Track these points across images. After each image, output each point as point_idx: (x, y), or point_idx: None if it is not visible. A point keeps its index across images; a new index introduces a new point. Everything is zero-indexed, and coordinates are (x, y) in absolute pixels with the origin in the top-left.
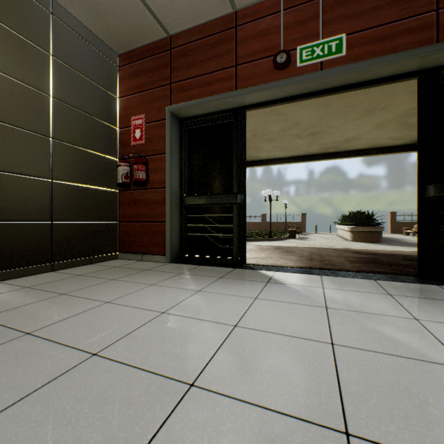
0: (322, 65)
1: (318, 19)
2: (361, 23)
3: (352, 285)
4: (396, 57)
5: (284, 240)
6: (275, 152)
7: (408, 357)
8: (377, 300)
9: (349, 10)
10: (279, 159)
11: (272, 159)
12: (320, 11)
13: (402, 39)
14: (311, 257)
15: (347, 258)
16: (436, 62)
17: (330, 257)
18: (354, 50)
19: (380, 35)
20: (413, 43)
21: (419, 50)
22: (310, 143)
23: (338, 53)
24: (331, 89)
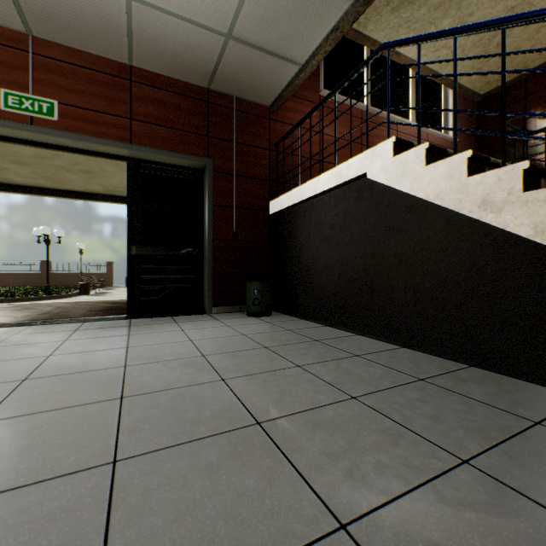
0: (33, 120)
1: (29, 72)
2: (74, 100)
3: (53, 329)
4: (102, 142)
5: (70, 297)
6: (38, 180)
7: (15, 359)
8: (57, 335)
9: (62, 82)
10: (49, 189)
11: (36, 188)
12: (31, 66)
13: (108, 129)
14: (51, 311)
15: (93, 308)
16: (136, 156)
17: (76, 309)
18: (67, 120)
19: (90, 118)
20: (116, 136)
21: (119, 144)
22: (87, 180)
23: (50, 115)
24: (51, 144)
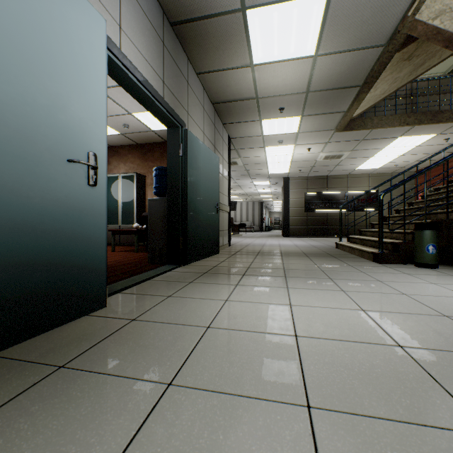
0: None
1: None
2: None
3: None
4: None
5: None
6: None
7: None
8: None
9: None
10: None
11: None
12: None
13: None
14: None
15: None
16: None
17: None
18: None
19: None
20: None
21: None
22: None
23: None
24: None
